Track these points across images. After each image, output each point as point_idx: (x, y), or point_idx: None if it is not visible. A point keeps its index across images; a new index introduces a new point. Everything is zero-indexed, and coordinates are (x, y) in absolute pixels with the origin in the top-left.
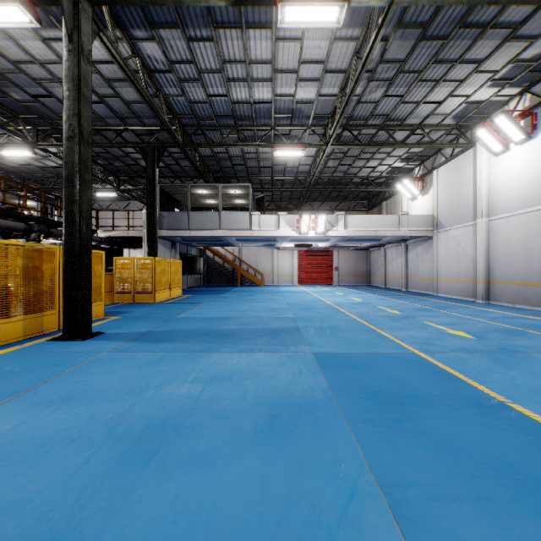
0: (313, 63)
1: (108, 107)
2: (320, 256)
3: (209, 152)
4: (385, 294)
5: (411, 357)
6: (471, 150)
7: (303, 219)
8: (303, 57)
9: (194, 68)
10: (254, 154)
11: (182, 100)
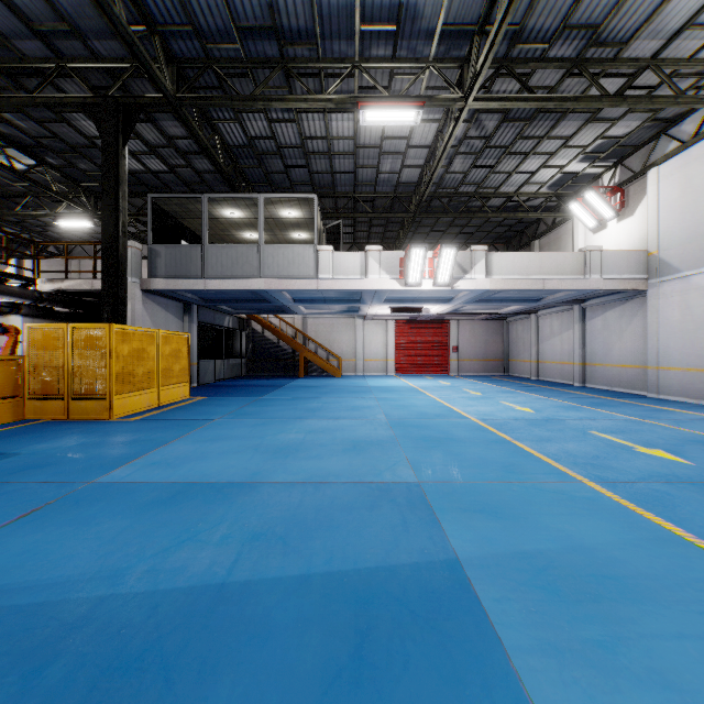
0: None
1: None
2: (430, 330)
3: (240, 137)
4: (559, 395)
5: None
6: None
7: (412, 256)
8: None
9: None
10: (322, 141)
11: None
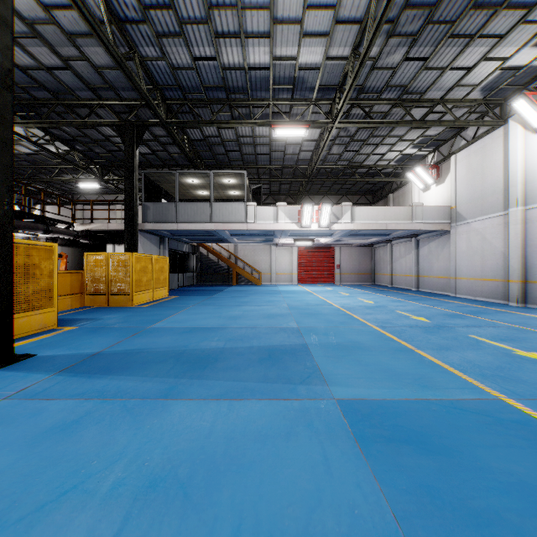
0: (321, 10)
1: (76, 75)
2: (321, 253)
3: (199, 135)
4: (397, 295)
5: (503, 411)
6: (500, 129)
7: (304, 210)
8: (310, 1)
9: (174, 18)
10: (249, 138)
11: (162, 64)
